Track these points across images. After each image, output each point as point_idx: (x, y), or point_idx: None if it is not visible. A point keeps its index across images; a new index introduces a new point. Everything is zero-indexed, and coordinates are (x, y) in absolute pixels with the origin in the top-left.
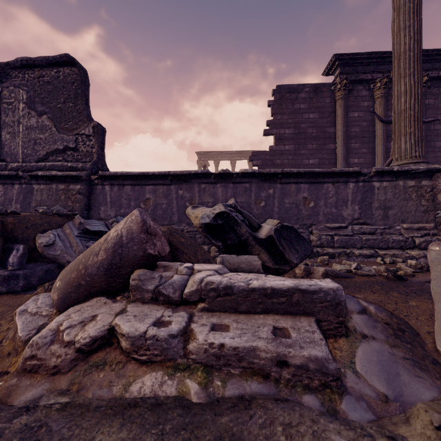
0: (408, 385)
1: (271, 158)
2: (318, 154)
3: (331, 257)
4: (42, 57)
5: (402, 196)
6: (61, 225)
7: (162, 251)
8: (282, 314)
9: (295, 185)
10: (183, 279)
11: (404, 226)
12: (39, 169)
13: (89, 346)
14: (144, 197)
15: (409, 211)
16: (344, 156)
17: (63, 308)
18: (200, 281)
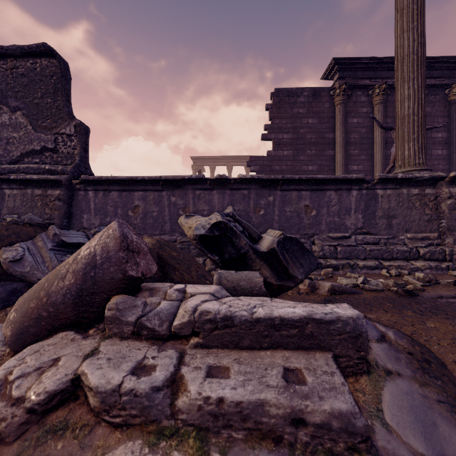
0: (449, 440)
1: (269, 164)
2: (317, 160)
3: (334, 269)
4: (15, 46)
5: (406, 204)
6: (33, 237)
7: (148, 271)
8: (292, 349)
9: (297, 192)
10: (173, 306)
11: (408, 236)
12: (12, 172)
13: (45, 404)
14: (132, 204)
15: (413, 220)
16: (343, 162)
17: (18, 347)
18: (193, 310)
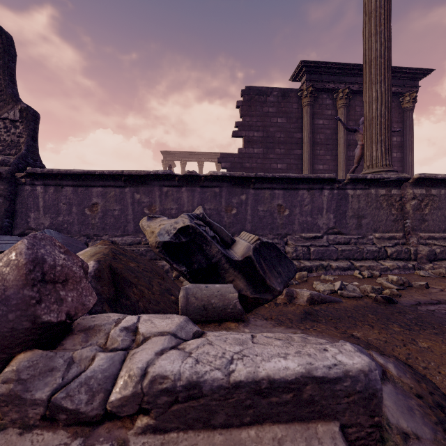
0: None
1: (240, 161)
2: (286, 159)
3: (308, 271)
4: None
5: (374, 204)
6: None
7: (79, 308)
8: (285, 422)
9: (270, 191)
10: (113, 362)
11: (376, 235)
12: None
13: None
14: (90, 201)
15: (381, 220)
16: (310, 162)
17: None
18: (141, 373)
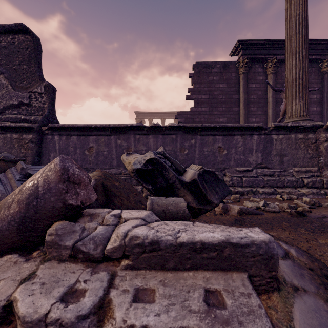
0: None
1: (191, 117)
2: (226, 115)
3: (241, 194)
4: None
5: (294, 146)
6: (6, 170)
7: (87, 200)
8: (212, 270)
9: (212, 137)
10: (107, 231)
11: (295, 169)
12: None
13: None
14: (88, 145)
15: (299, 157)
16: (245, 116)
17: None
18: (124, 235)
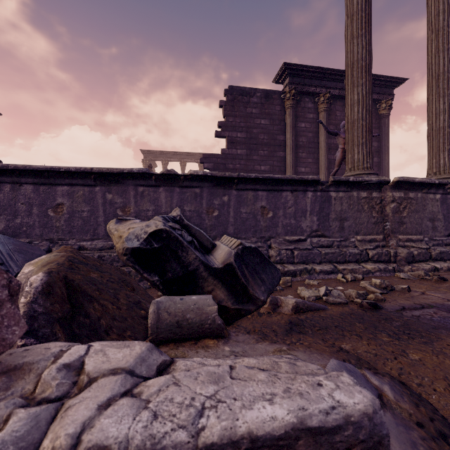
0: None
1: (223, 162)
2: (269, 161)
3: (292, 275)
4: None
5: (356, 207)
6: None
7: None
8: None
9: (253, 192)
10: (36, 423)
11: (358, 238)
12: None
13: None
14: (54, 201)
15: (362, 222)
16: (292, 164)
17: None
18: (71, 443)
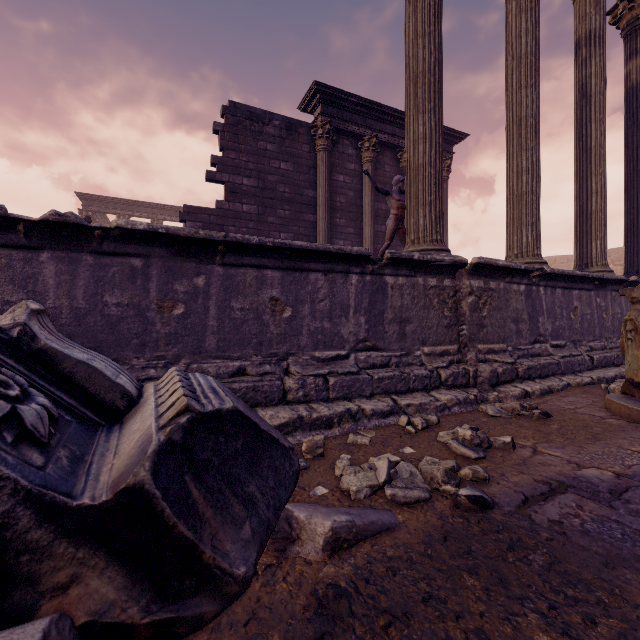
0: None
1: (219, 222)
2: (293, 227)
3: (325, 425)
4: None
5: (423, 301)
6: None
7: None
8: None
9: (256, 272)
10: None
11: (426, 350)
12: None
13: None
14: None
15: (431, 325)
16: (327, 234)
17: None
18: None
